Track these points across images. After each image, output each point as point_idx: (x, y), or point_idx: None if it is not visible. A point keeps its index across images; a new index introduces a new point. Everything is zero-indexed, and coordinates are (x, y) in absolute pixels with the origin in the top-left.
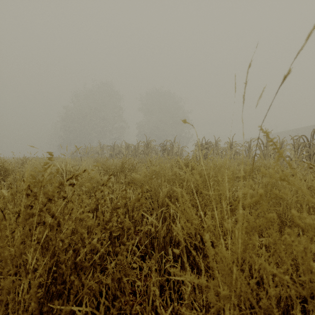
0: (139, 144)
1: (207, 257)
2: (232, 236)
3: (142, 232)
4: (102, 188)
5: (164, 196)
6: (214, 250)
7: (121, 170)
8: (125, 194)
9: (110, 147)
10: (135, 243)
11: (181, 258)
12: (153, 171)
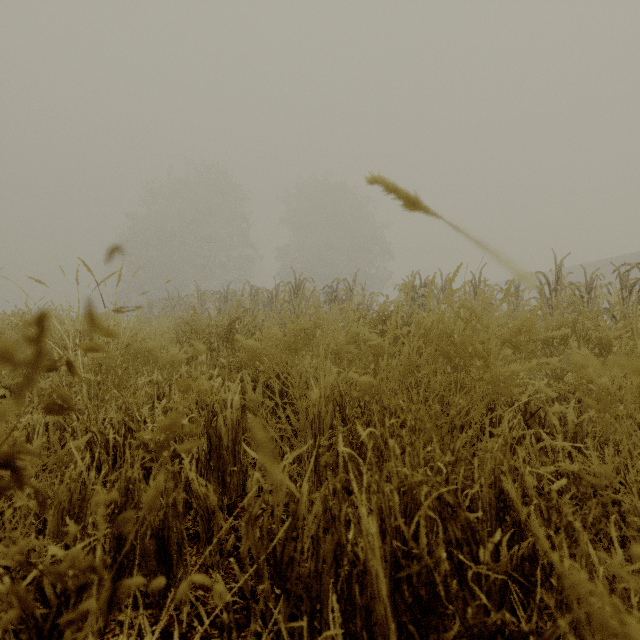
0: (278, 288)
1: (480, 639)
2: (549, 537)
3: (246, 518)
4: (157, 377)
5: (324, 398)
6: (516, 622)
7: (227, 336)
8: (61, 389)
9: (220, 296)
10: (226, 549)
11: (375, 629)
12: (297, 332)
